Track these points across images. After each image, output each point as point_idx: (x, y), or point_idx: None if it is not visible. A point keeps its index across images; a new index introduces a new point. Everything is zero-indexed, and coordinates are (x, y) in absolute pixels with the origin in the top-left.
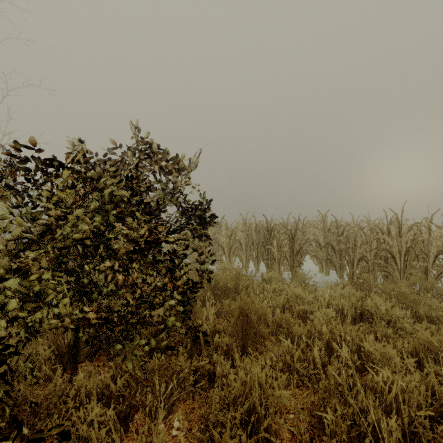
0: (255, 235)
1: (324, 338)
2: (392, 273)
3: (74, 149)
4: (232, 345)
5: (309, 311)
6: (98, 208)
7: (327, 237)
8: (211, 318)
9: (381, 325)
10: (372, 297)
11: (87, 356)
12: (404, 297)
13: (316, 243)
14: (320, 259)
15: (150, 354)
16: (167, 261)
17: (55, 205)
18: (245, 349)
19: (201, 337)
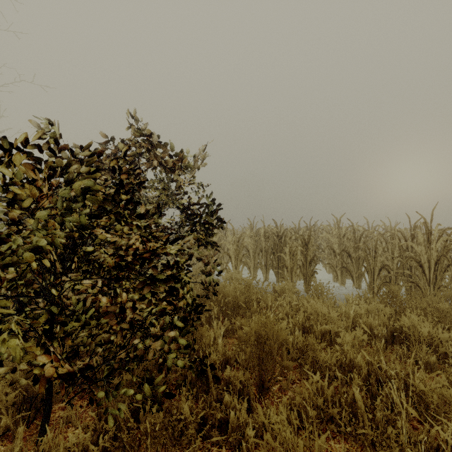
0: (264, 241)
1: (362, 373)
2: (420, 285)
3: (45, 133)
4: (247, 382)
5: (334, 332)
6: (65, 209)
7: (342, 244)
8: (220, 342)
9: (422, 350)
10: (408, 315)
11: (64, 400)
12: (443, 314)
13: (330, 250)
14: (335, 268)
15: (142, 406)
16: (165, 282)
17: (10, 205)
18: (261, 381)
19: (209, 371)
